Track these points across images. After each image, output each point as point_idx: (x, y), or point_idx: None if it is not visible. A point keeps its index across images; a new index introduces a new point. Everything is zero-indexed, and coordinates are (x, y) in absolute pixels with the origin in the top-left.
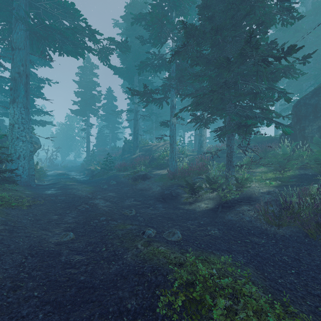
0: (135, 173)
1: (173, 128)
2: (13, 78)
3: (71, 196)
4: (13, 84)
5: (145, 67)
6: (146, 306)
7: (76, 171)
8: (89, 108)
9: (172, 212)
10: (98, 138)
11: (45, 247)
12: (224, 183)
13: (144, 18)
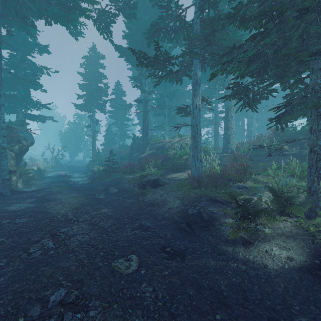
0: (143, 178)
1: (197, 113)
2: None
3: (39, 218)
4: None
5: (156, 33)
6: None
7: (80, 172)
8: (95, 102)
9: (213, 268)
10: (106, 136)
11: None
12: (307, 202)
13: None
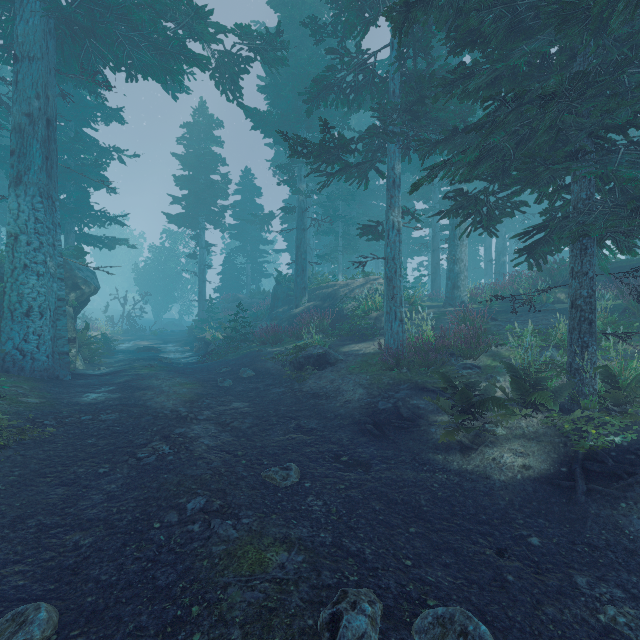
0: (300, 351)
1: (395, 237)
2: (17, 128)
3: (136, 413)
4: (17, 141)
5: (322, 94)
6: None
7: (177, 343)
8: (204, 210)
9: (412, 481)
10: (224, 273)
11: None
12: (566, 388)
13: None
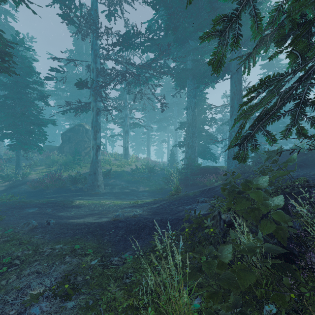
0: None
1: None
2: None
3: None
4: None
5: None
6: None
7: None
8: None
9: None
10: None
11: None
12: (14, 176)
13: None
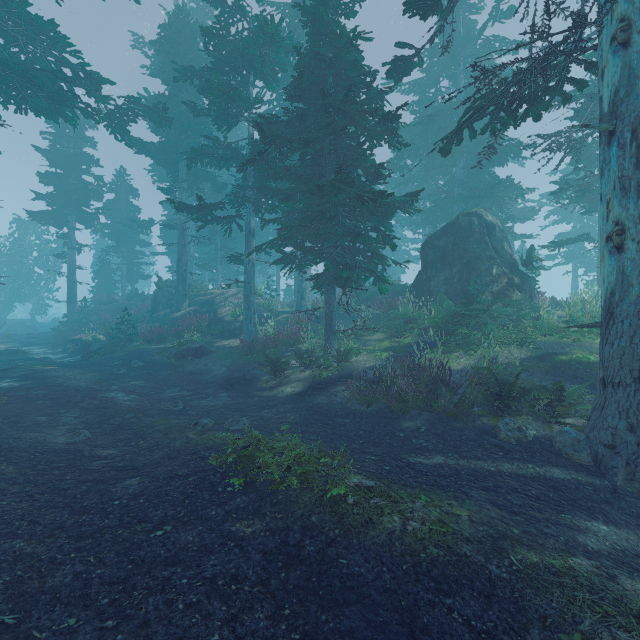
0: (182, 346)
1: (251, 268)
2: None
3: (60, 389)
4: None
5: (200, 157)
6: (199, 471)
7: (43, 345)
8: (75, 210)
9: (242, 402)
10: (95, 273)
11: (53, 446)
12: (321, 356)
13: (198, 75)
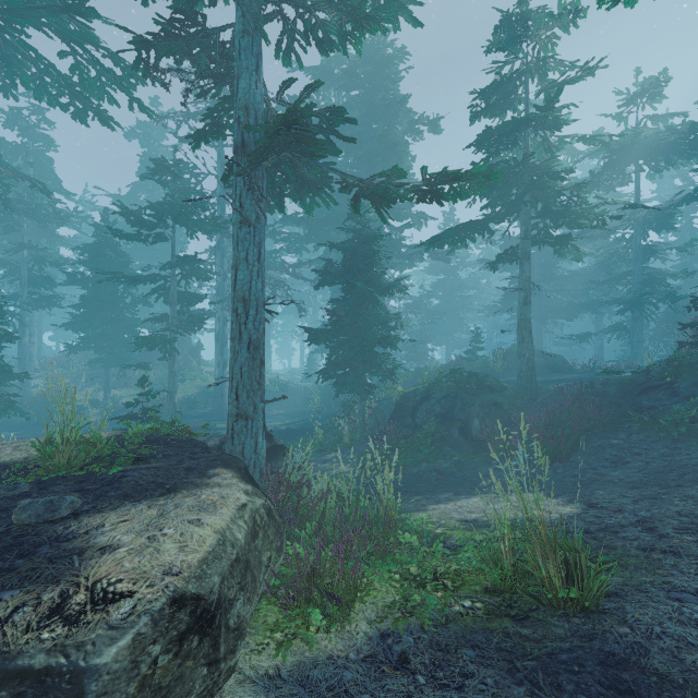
0: None
1: (26, 349)
2: None
3: None
4: None
5: None
6: None
7: None
8: None
9: None
10: None
11: None
12: (104, 402)
13: None
